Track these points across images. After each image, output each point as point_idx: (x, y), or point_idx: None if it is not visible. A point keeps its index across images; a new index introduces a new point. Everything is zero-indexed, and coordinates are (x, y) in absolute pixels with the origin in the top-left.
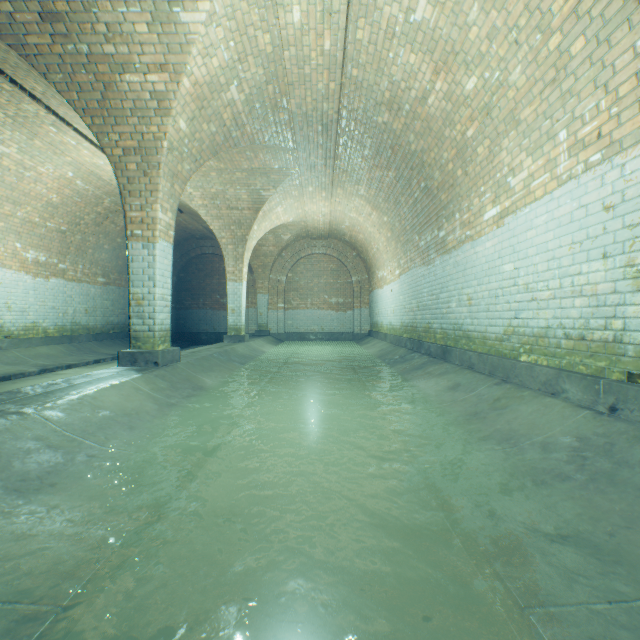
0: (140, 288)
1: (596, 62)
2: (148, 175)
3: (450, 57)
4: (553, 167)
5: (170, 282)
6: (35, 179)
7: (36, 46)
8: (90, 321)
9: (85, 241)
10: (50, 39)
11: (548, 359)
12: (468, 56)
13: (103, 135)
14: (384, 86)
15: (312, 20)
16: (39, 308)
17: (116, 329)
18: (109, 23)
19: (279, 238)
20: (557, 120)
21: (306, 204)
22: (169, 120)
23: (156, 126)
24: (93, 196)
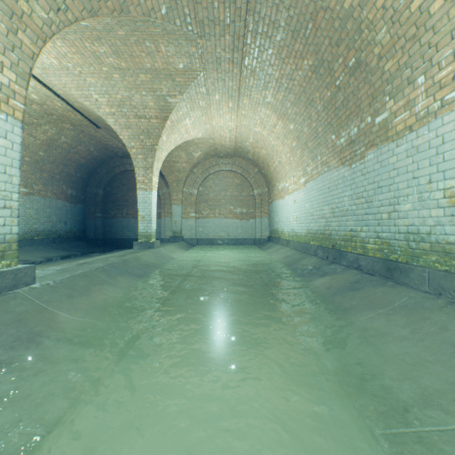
0: None
1: None
2: None
3: None
4: None
5: (16, 173)
6: None
7: None
8: None
9: None
10: None
11: None
12: None
13: None
14: None
15: None
16: None
17: (41, 235)
18: None
19: (190, 155)
20: None
21: (213, 117)
22: None
23: None
24: None
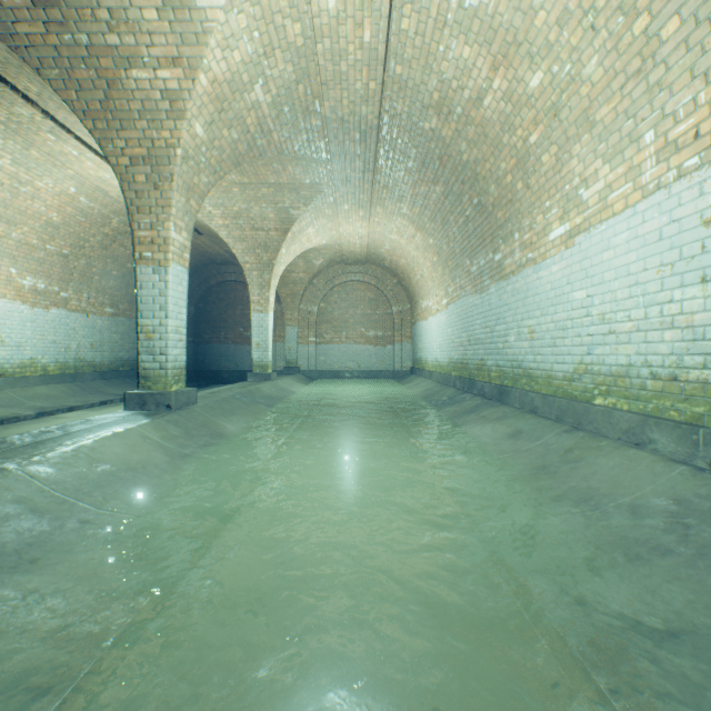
0: (150, 319)
1: (694, 46)
2: (159, 188)
3: (511, 49)
4: (637, 175)
5: (185, 312)
6: (32, 195)
7: (27, 36)
8: (96, 357)
9: (90, 266)
10: (43, 28)
11: (630, 403)
12: (533, 47)
13: (107, 141)
14: (432, 86)
15: (350, 6)
16: (38, 342)
17: (126, 366)
18: (112, 8)
19: (310, 263)
20: (642, 119)
21: (341, 224)
22: (183, 124)
23: (168, 131)
24: (99, 215)
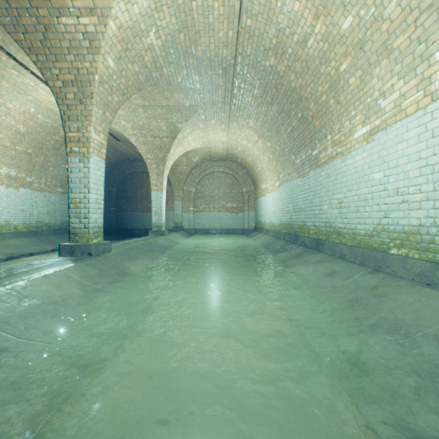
0: (77, 194)
1: None
2: (83, 103)
3: (330, 1)
4: (427, 85)
5: (103, 189)
6: (5, 113)
7: None
8: (51, 220)
9: (47, 161)
10: None
11: (420, 253)
12: None
13: (46, 70)
14: (272, 33)
15: None
16: (11, 210)
17: None
18: None
19: (190, 160)
20: (433, 42)
21: (209, 134)
22: (99, 57)
23: (89, 62)
24: (51, 127)
